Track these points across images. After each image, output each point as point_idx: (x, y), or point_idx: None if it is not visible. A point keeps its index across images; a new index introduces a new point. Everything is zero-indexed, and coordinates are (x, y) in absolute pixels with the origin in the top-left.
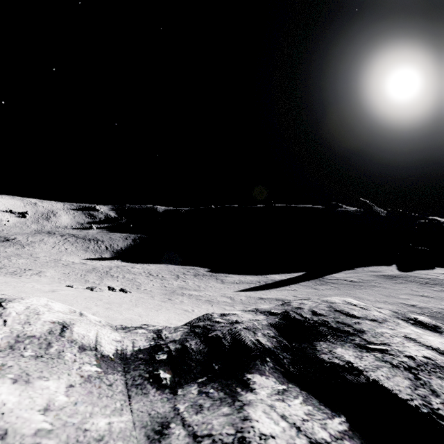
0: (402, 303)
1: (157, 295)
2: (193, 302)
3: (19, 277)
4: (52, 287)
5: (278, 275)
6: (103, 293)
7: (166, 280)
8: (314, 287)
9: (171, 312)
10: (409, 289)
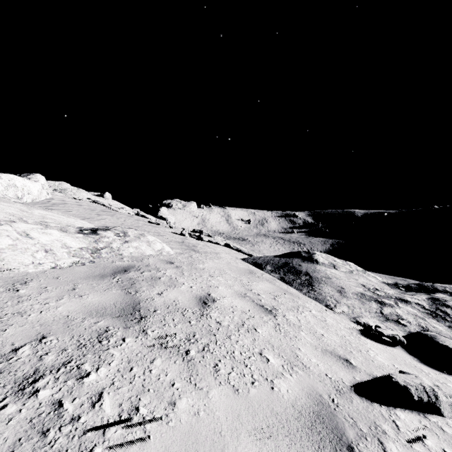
0: None
1: None
2: None
3: None
4: None
5: None
6: None
7: None
8: None
9: None
10: None
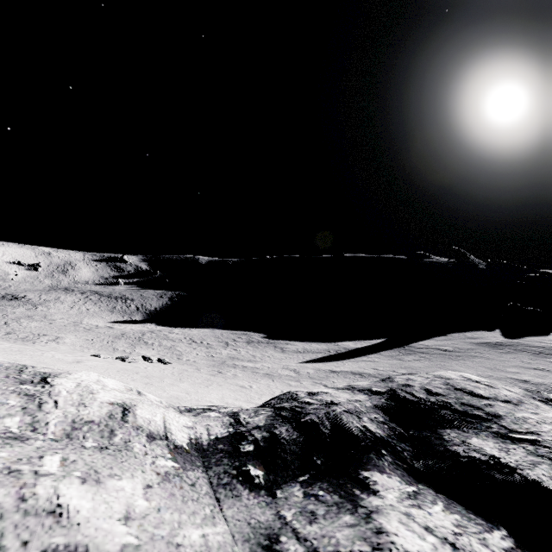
0: (512, 378)
1: (204, 367)
2: (249, 375)
3: (33, 344)
4: (75, 357)
5: (352, 343)
6: (138, 364)
7: (212, 348)
8: (398, 358)
9: (224, 388)
10: (519, 360)
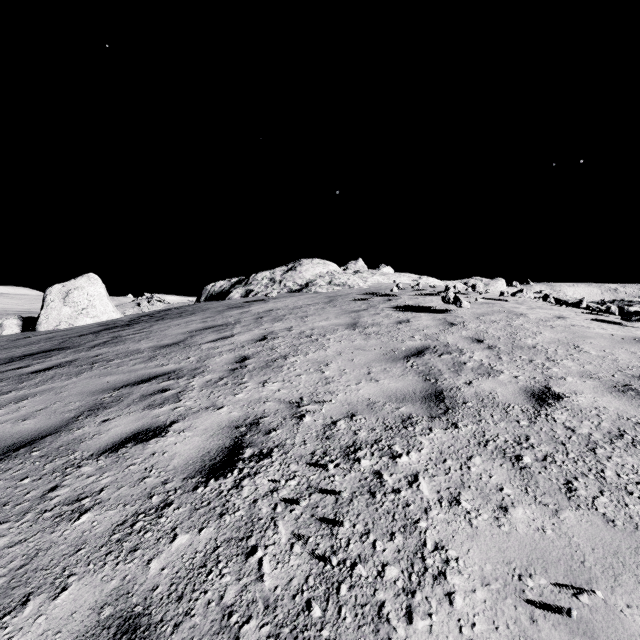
0: None
1: None
2: None
3: None
4: None
5: None
6: None
7: None
8: None
9: None
10: None
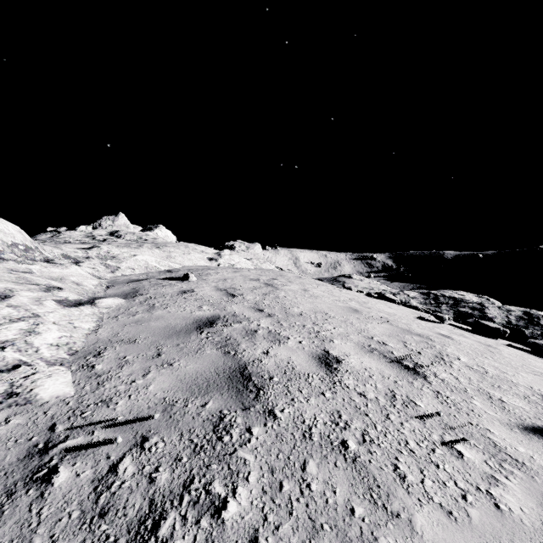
0: None
1: None
2: None
3: None
4: None
5: None
6: None
7: None
8: None
9: None
10: None
